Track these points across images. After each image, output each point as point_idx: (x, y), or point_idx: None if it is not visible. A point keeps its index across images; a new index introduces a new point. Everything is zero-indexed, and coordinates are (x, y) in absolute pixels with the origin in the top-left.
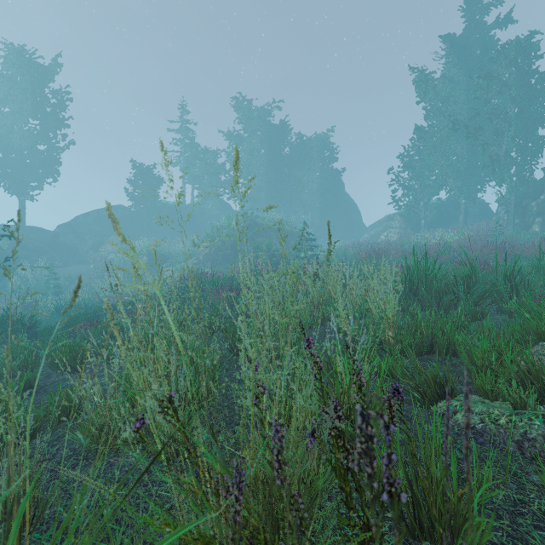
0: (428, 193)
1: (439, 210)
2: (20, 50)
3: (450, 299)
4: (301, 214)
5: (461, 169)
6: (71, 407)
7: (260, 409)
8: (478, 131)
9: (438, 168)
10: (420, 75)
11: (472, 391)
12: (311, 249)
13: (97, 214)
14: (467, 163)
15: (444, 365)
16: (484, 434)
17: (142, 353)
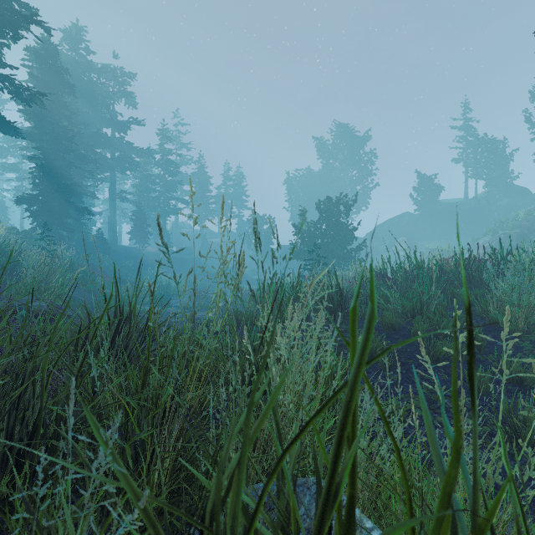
0: None
1: None
2: (345, 127)
3: None
4: None
5: None
6: None
7: None
8: None
9: None
10: None
11: None
12: None
13: (390, 222)
14: None
15: None
16: None
17: None
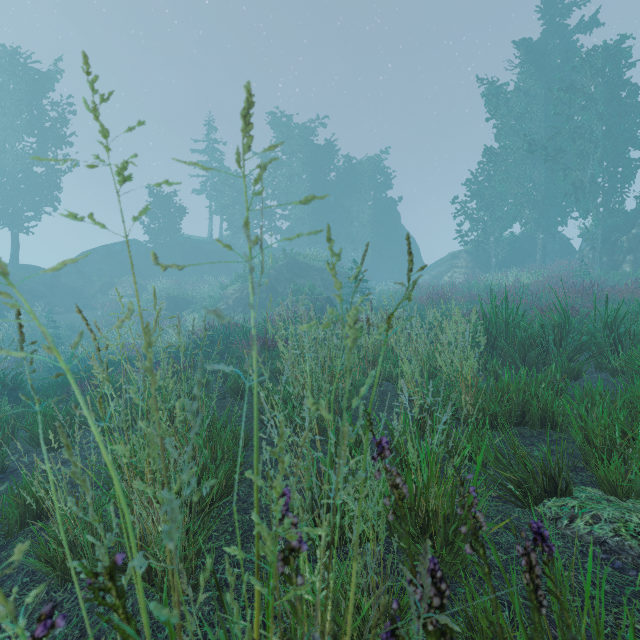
0: (500, 227)
1: (513, 247)
2: (13, 53)
3: (537, 353)
4: (349, 251)
5: (538, 199)
6: (39, 505)
7: (291, 584)
8: (559, 153)
9: (511, 196)
10: (490, 87)
11: (587, 481)
12: (362, 293)
13: (106, 250)
14: (545, 192)
15: (542, 442)
16: (623, 554)
17: (72, 472)
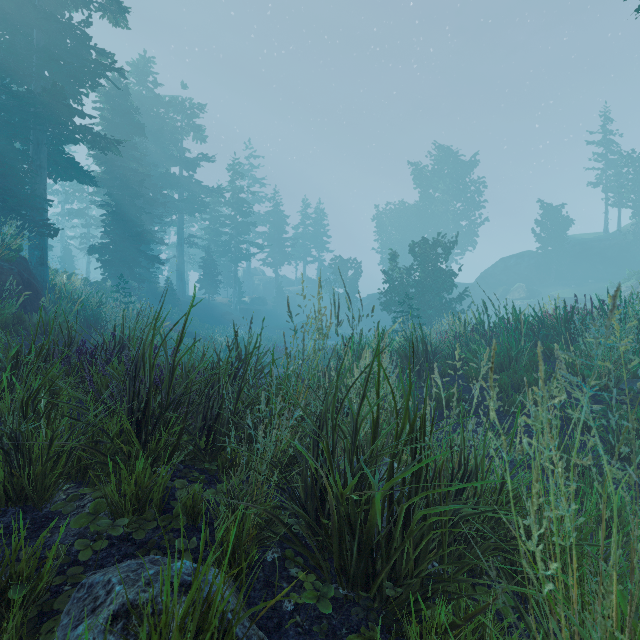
0: None
1: None
2: (447, 150)
3: None
4: None
5: None
6: None
7: None
8: None
9: None
10: None
11: None
12: None
13: (504, 264)
14: None
15: None
16: None
17: None
